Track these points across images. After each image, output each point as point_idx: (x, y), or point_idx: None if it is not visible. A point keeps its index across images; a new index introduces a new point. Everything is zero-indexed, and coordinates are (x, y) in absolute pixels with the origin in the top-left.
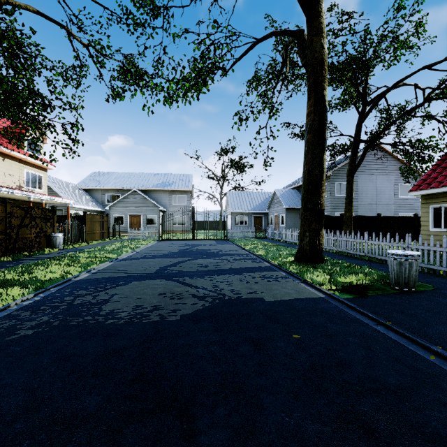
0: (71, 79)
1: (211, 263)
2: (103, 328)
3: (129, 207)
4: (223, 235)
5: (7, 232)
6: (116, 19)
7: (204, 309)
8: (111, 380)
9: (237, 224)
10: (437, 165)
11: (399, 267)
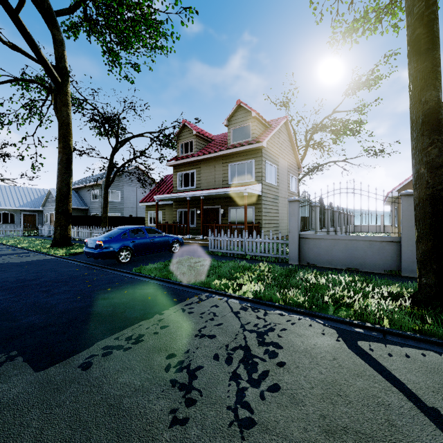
0: None
1: None
2: None
3: None
4: None
5: None
6: None
7: None
8: None
9: None
10: (154, 189)
11: None
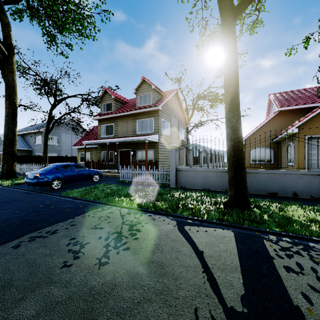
0: None
1: None
2: None
3: None
4: None
5: None
6: None
7: None
8: None
9: None
10: (84, 136)
11: None
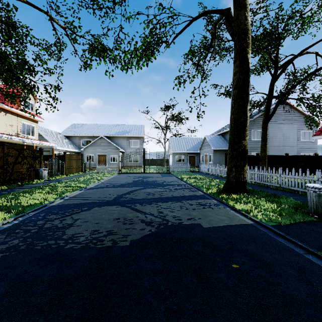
0: (54, 54)
1: (157, 192)
2: (62, 253)
3: (98, 149)
4: (166, 170)
5: (4, 167)
6: (85, 5)
7: (151, 234)
8: (55, 319)
9: (176, 161)
10: None
11: (318, 198)
